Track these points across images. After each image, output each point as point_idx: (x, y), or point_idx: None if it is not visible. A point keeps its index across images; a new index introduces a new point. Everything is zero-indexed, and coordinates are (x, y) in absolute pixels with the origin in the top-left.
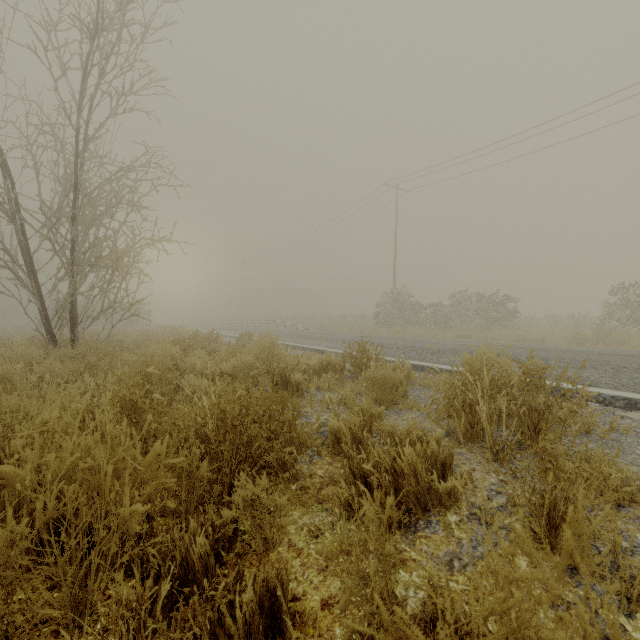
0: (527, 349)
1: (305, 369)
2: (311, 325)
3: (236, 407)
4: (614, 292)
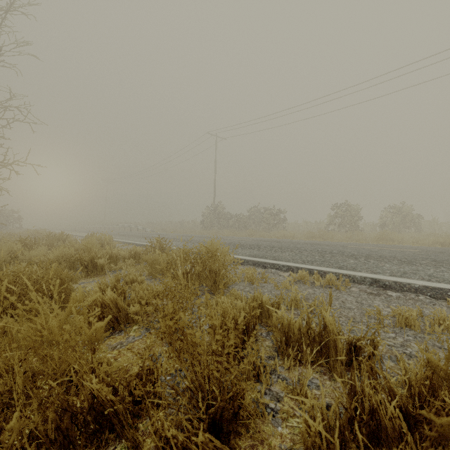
0: (272, 242)
1: (117, 257)
2: (157, 228)
3: (10, 277)
4: (333, 208)
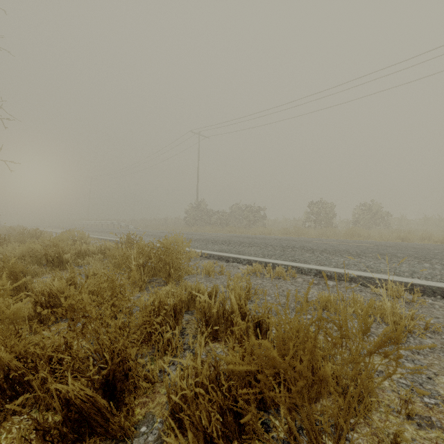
0: (245, 238)
1: (86, 253)
2: (140, 225)
3: None
4: (309, 206)
